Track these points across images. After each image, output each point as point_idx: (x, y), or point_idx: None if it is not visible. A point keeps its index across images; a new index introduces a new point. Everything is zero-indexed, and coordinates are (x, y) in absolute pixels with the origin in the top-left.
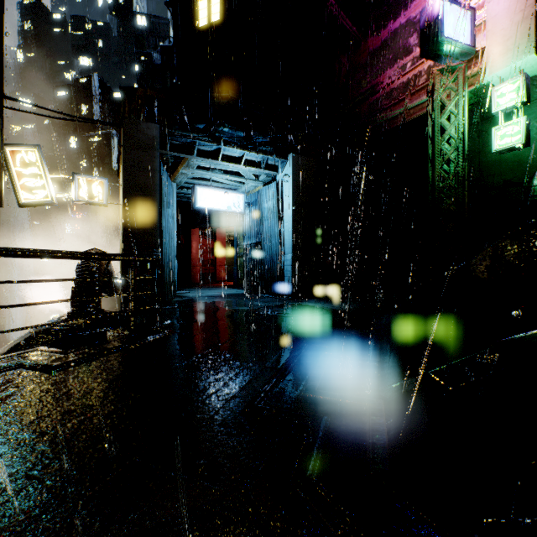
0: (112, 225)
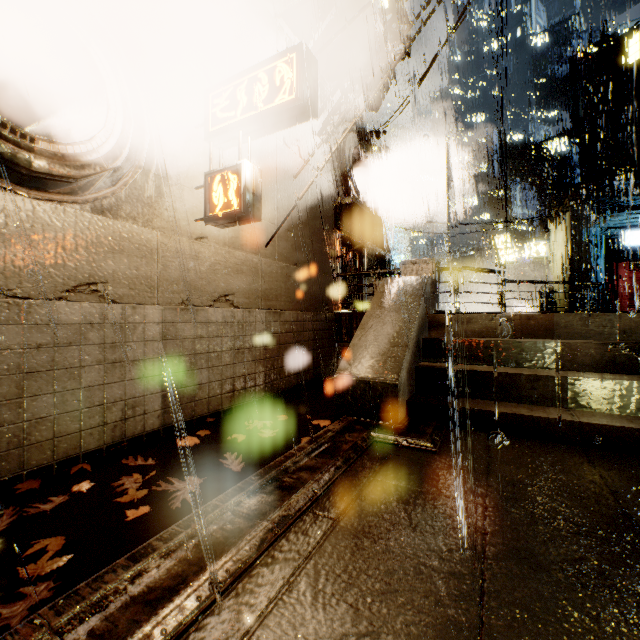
0: (514, 269)
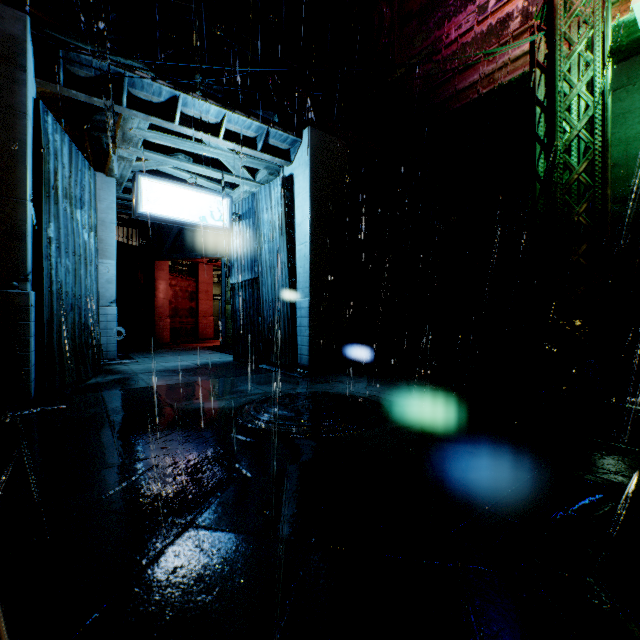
0: None
